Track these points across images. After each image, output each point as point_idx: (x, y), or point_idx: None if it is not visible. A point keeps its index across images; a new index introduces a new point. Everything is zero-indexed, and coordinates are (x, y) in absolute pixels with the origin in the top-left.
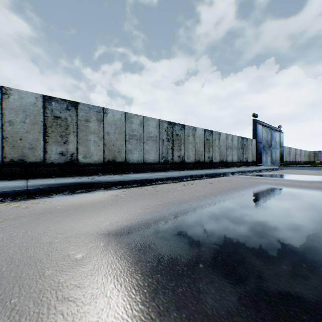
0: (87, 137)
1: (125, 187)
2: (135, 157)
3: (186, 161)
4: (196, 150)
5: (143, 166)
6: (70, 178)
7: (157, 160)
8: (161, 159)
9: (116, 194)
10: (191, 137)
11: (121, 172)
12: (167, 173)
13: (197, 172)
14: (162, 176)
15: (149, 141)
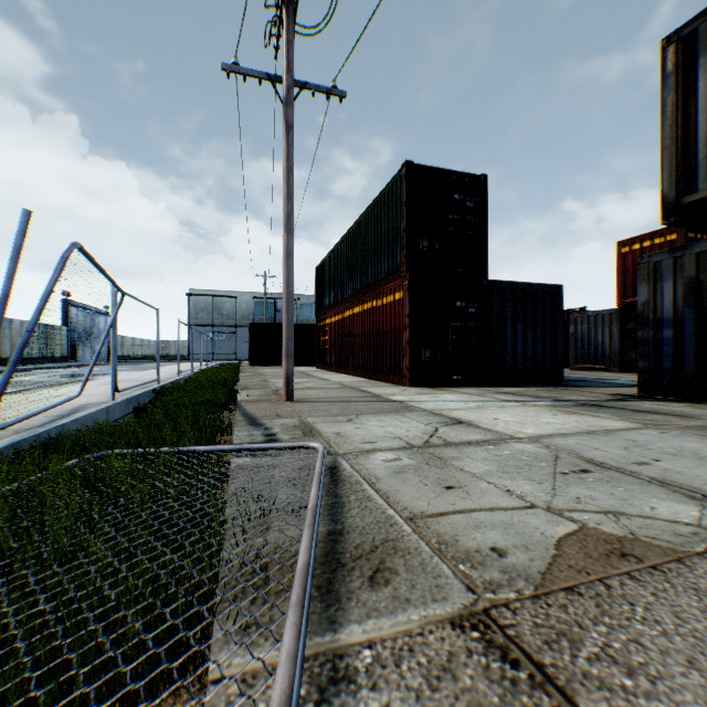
0: None
1: None
2: None
3: None
4: None
5: None
6: None
7: None
8: None
9: None
10: None
11: None
12: None
13: None
14: None
15: None
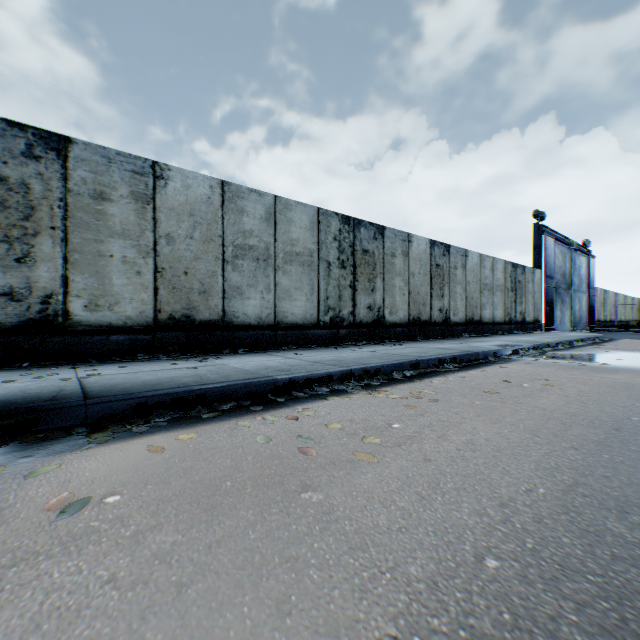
0: (102, 247)
1: (183, 418)
2: (252, 307)
3: (387, 319)
4: (412, 292)
5: (274, 332)
6: (11, 377)
7: (312, 317)
8: (323, 315)
9: (87, 493)
10: (400, 259)
11: (210, 350)
12: (342, 352)
13: (424, 349)
14: (326, 367)
15: (291, 264)
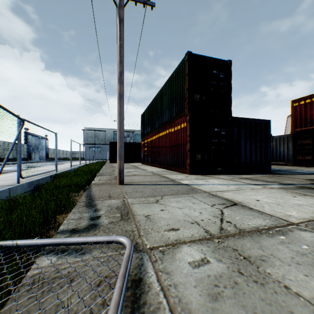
0: None
1: None
2: None
3: None
4: None
5: None
6: None
7: None
8: None
9: None
10: None
11: None
12: None
13: None
14: None
15: None
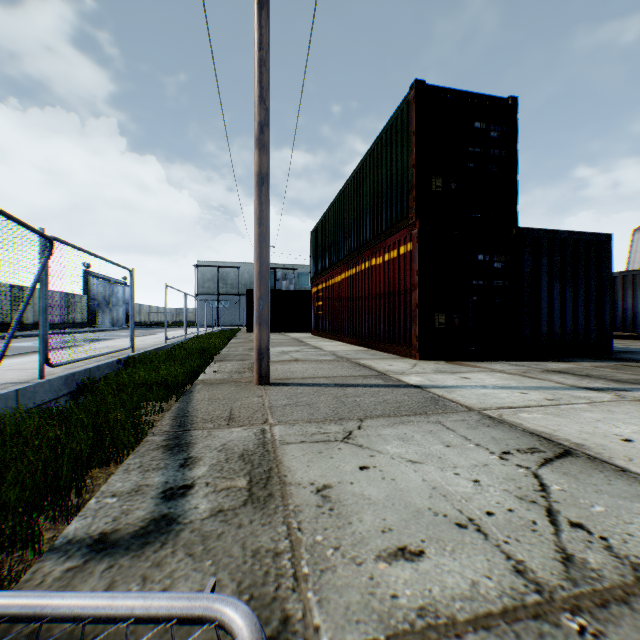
0: None
1: None
2: None
3: None
4: (1, 310)
5: None
6: None
7: None
8: None
9: None
10: None
11: None
12: None
13: None
14: None
15: None
